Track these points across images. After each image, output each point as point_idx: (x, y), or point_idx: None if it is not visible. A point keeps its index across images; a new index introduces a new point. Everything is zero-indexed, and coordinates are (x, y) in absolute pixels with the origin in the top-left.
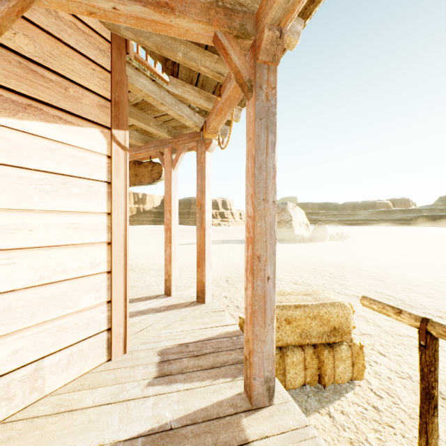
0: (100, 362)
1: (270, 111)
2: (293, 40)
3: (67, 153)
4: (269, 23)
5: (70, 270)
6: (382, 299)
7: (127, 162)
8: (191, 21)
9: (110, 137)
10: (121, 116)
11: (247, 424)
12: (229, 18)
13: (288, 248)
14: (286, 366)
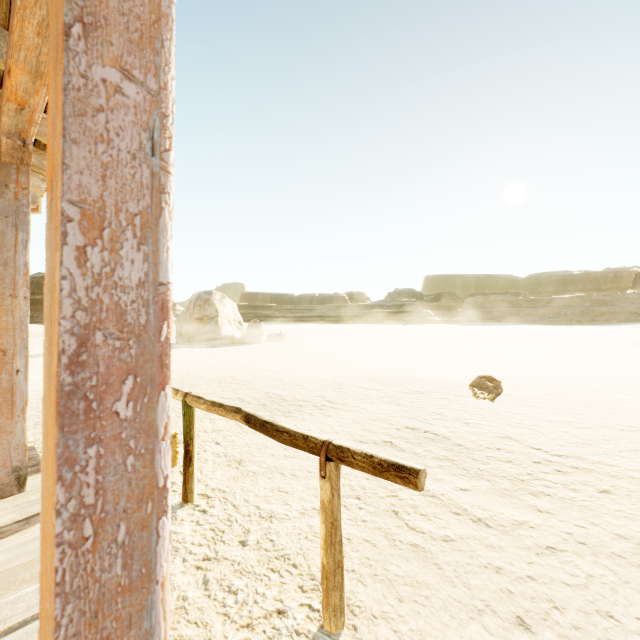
0: None
1: (20, 211)
2: None
3: None
4: (7, 132)
5: None
6: (265, 398)
7: None
8: None
9: None
10: None
11: None
12: None
13: (205, 354)
14: None
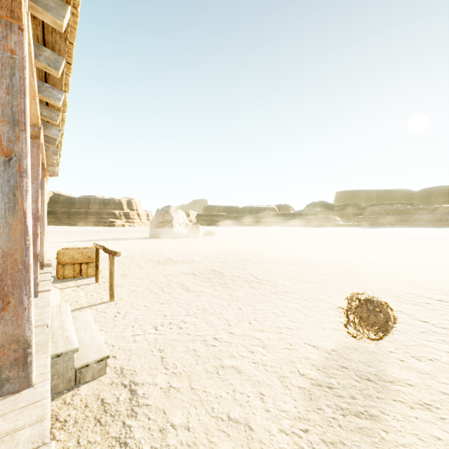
0: None
1: (42, 184)
2: (54, 161)
3: None
4: None
5: None
6: (164, 259)
7: None
8: None
9: None
10: None
11: None
12: None
13: (159, 242)
14: (64, 270)
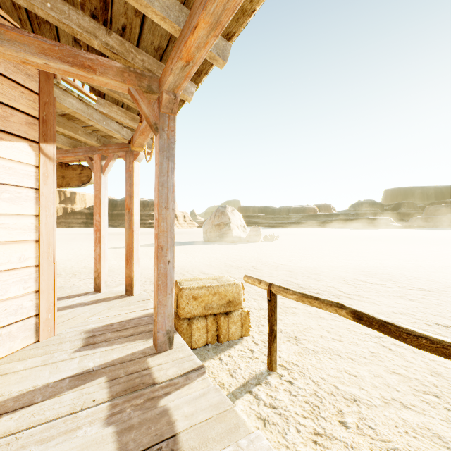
0: (29, 343)
1: (170, 147)
2: (188, 97)
3: None
4: (166, 89)
5: None
6: (285, 284)
7: (55, 172)
8: (110, 79)
9: (38, 150)
10: (49, 132)
11: (151, 360)
12: (139, 80)
13: (225, 248)
14: (192, 331)
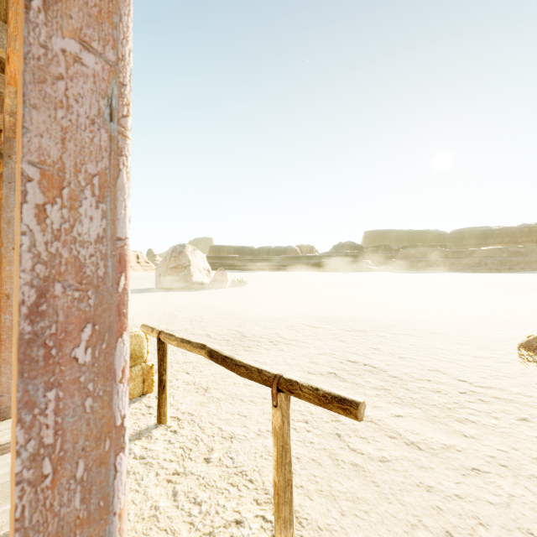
0: None
1: None
2: None
3: None
4: (10, 111)
5: None
6: (228, 334)
7: None
8: None
9: None
10: None
11: None
12: None
13: (179, 297)
14: None
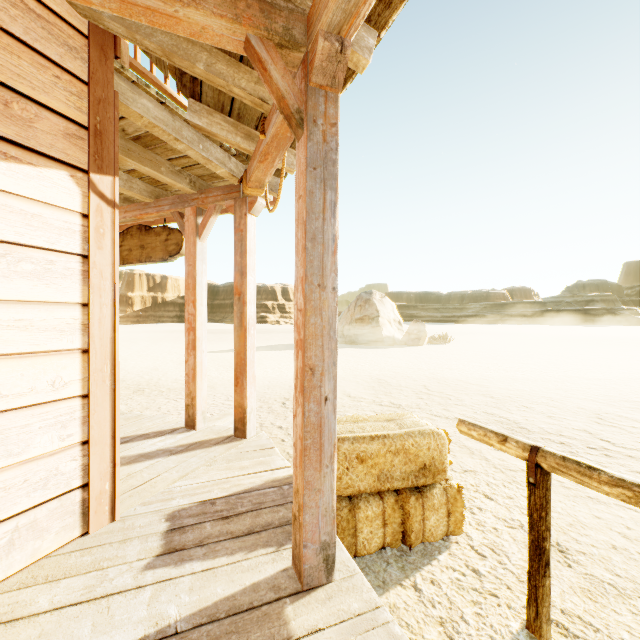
0: (69, 537)
1: (328, 158)
2: (362, 59)
3: (9, 207)
4: (325, 29)
5: (13, 395)
6: (493, 422)
7: (116, 226)
8: (209, 14)
9: (87, 185)
10: (106, 154)
11: (293, 613)
12: (268, 16)
13: (373, 355)
14: (357, 524)
